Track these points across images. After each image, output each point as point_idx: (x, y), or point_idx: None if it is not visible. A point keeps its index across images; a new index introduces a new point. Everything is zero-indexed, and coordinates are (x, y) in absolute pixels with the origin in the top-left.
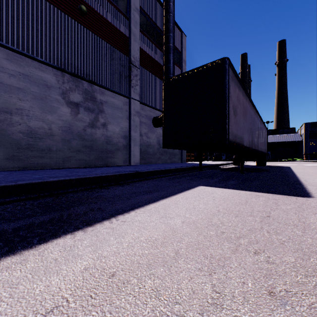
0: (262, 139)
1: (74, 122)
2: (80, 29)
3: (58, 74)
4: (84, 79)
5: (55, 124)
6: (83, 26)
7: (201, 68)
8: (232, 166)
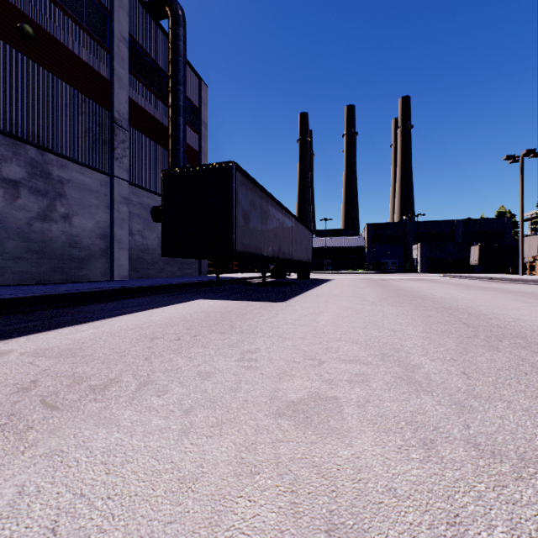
0: (301, 245)
1: (9, 211)
2: (22, 61)
3: None
4: (30, 143)
5: None
6: (27, 57)
7: (208, 166)
8: (267, 280)
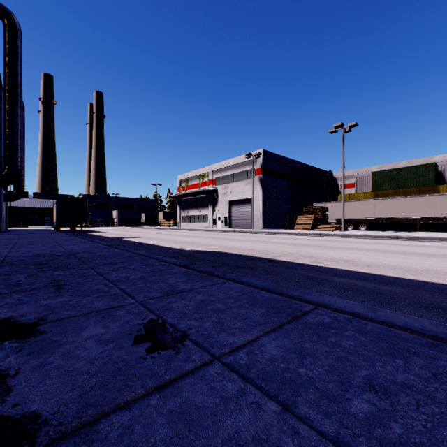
0: None
1: None
2: None
3: None
4: None
5: None
6: None
7: (79, 197)
8: None
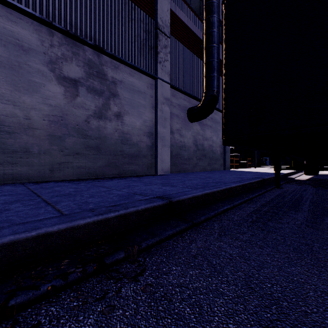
0: None
1: (69, 108)
2: None
3: (42, 31)
4: (86, 42)
5: (37, 110)
6: None
7: None
8: (307, 176)
